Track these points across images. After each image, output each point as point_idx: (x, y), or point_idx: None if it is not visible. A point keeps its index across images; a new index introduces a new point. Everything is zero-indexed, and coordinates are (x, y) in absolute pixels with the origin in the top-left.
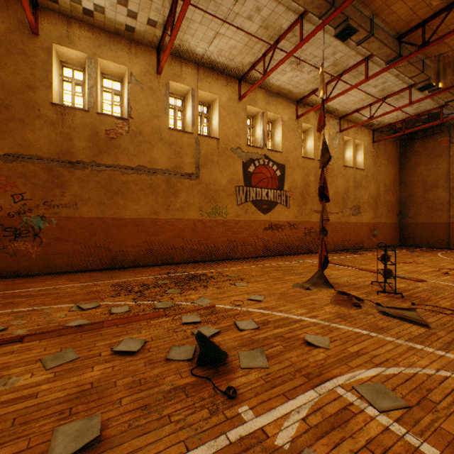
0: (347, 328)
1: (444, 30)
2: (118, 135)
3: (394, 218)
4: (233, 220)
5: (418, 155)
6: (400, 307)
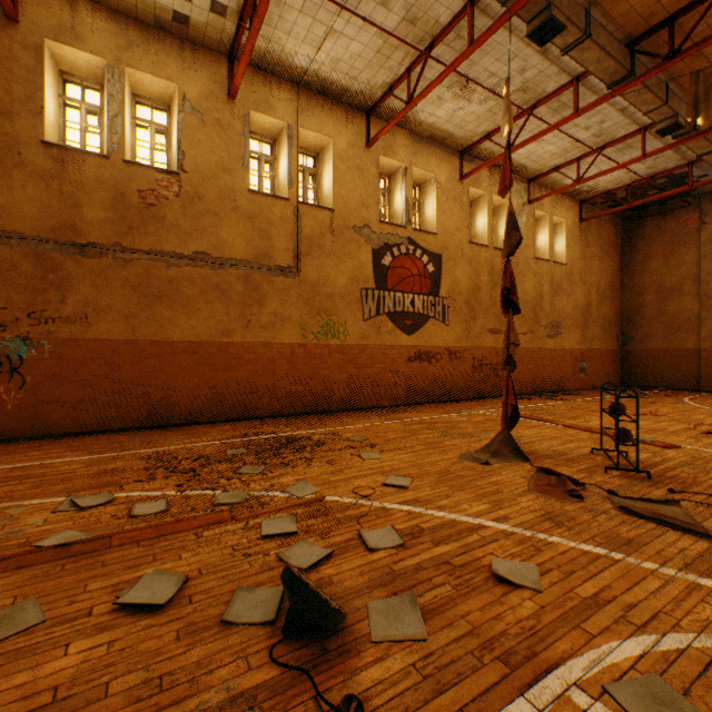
0: (566, 542)
1: (703, 33)
2: (160, 199)
3: (613, 343)
4: (356, 344)
5: (651, 242)
6: (652, 498)
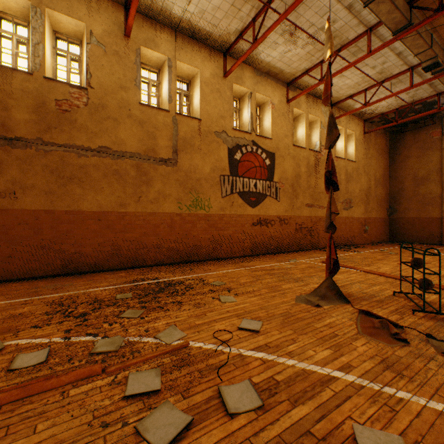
0: (415, 399)
1: None
2: (73, 107)
3: (384, 213)
4: (217, 214)
5: (409, 148)
6: None
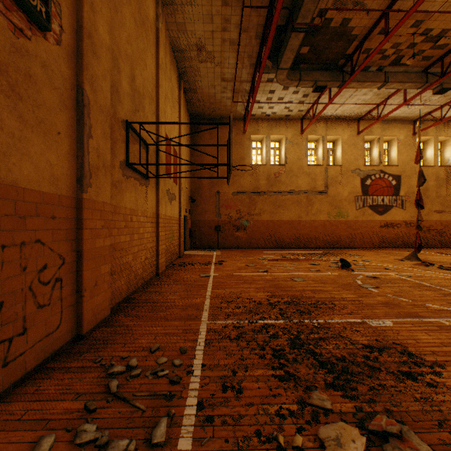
0: (409, 269)
1: None
2: (279, 174)
3: None
4: (352, 220)
5: None
6: None
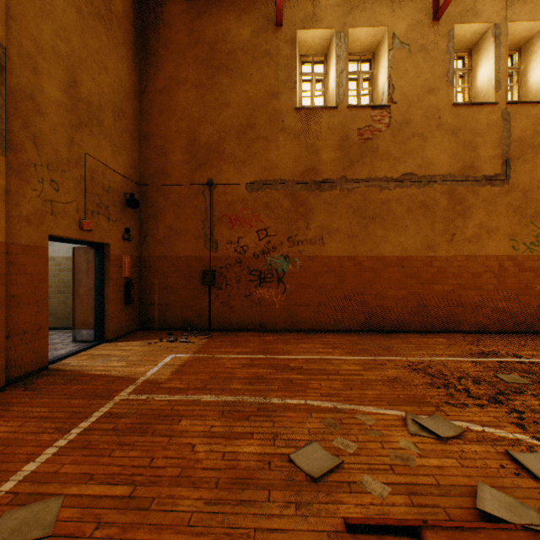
0: None
1: None
2: (374, 133)
3: None
4: None
5: None
6: None
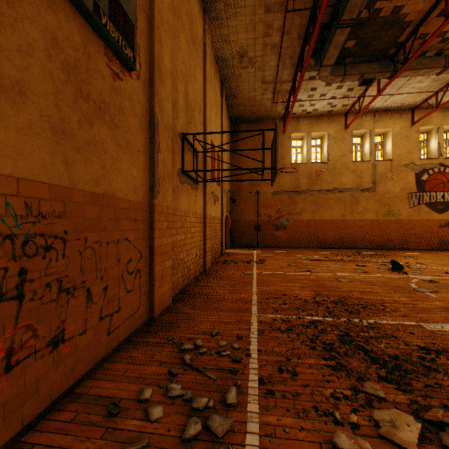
0: None
1: None
2: (321, 172)
3: None
4: (405, 219)
5: None
6: None
